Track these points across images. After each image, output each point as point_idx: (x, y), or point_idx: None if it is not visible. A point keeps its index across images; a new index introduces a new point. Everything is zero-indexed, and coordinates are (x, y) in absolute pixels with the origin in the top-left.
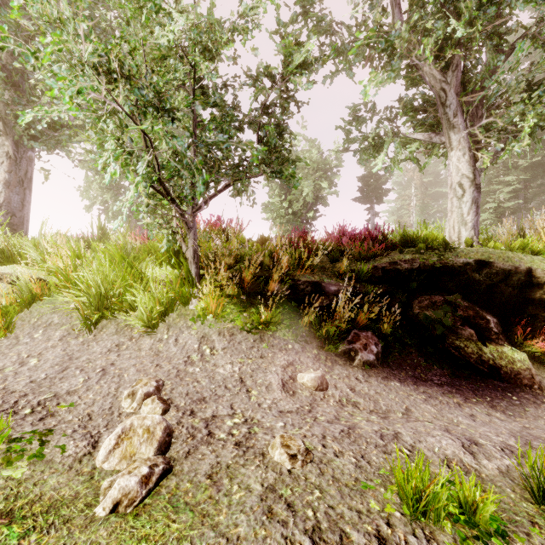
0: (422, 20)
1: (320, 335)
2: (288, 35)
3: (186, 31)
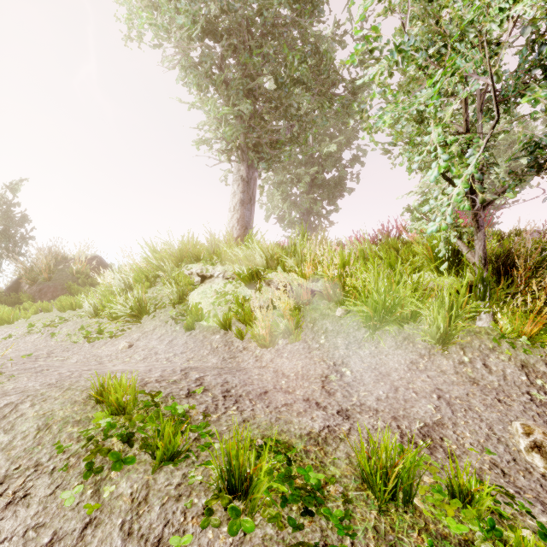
0: None
1: None
2: None
3: None
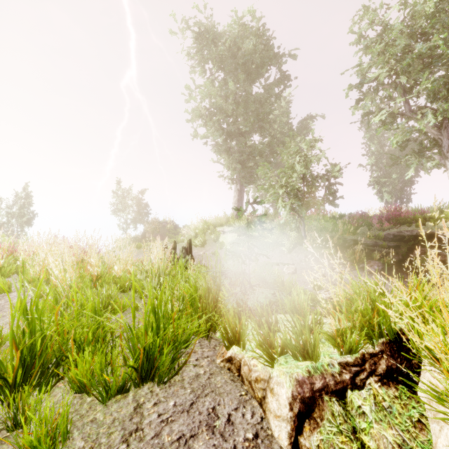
0: (422, 108)
1: (350, 259)
2: (331, 163)
3: (300, 165)
